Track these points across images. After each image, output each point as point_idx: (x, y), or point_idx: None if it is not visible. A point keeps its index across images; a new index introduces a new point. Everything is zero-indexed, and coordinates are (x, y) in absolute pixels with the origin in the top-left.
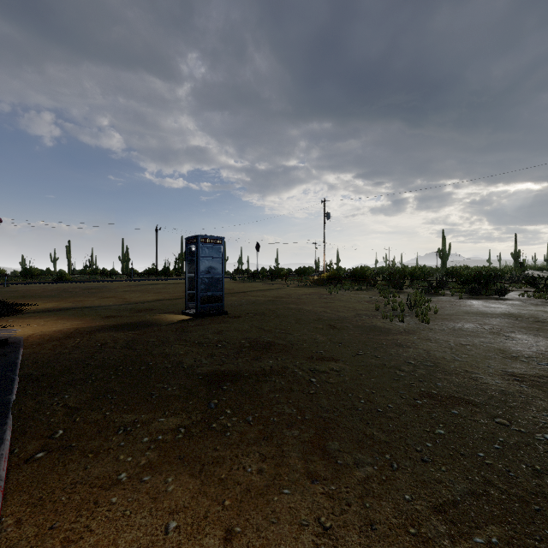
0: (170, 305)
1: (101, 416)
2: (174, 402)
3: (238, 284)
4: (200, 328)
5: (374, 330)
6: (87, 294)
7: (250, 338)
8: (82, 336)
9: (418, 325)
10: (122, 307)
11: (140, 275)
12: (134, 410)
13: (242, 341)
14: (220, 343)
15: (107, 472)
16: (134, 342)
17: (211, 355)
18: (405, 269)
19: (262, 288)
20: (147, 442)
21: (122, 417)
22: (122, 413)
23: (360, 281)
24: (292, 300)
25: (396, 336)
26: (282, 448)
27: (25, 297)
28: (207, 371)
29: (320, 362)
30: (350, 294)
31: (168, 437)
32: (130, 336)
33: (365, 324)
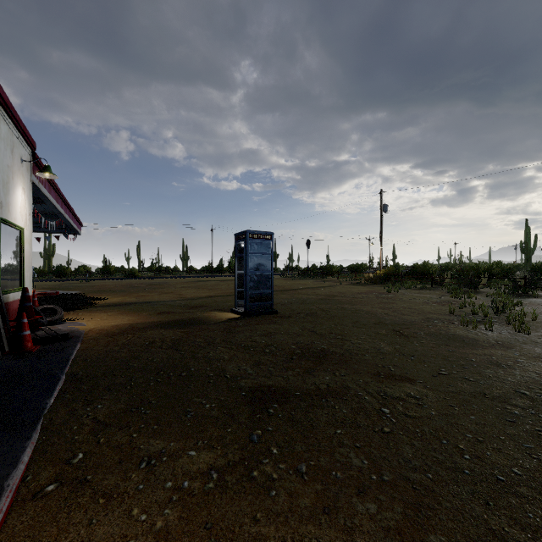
0: (221, 302)
1: (127, 439)
2: (210, 427)
3: (288, 281)
4: (248, 328)
5: (454, 339)
6: (150, 290)
7: (301, 343)
8: (134, 333)
9: (514, 336)
10: (177, 303)
11: (198, 272)
12: (163, 433)
13: (293, 346)
14: (268, 348)
15: (112, 536)
16: (181, 342)
17: (258, 363)
18: (479, 265)
19: (313, 285)
20: (170, 489)
21: (148, 443)
22: (150, 436)
23: (423, 279)
24: (346, 300)
25: (488, 351)
26: (354, 538)
27: (100, 292)
28: (252, 384)
29: (391, 383)
30: (413, 294)
31: (195, 484)
32: (178, 335)
33: (440, 332)
